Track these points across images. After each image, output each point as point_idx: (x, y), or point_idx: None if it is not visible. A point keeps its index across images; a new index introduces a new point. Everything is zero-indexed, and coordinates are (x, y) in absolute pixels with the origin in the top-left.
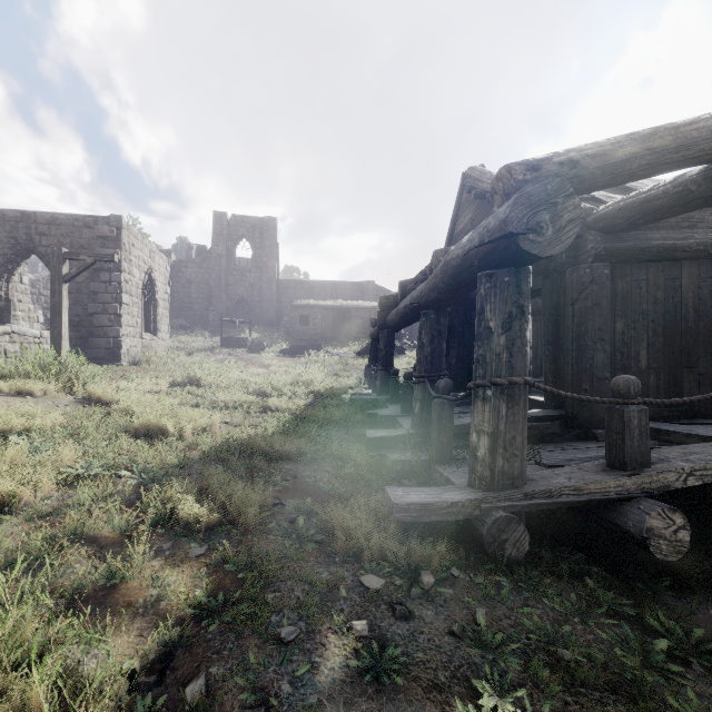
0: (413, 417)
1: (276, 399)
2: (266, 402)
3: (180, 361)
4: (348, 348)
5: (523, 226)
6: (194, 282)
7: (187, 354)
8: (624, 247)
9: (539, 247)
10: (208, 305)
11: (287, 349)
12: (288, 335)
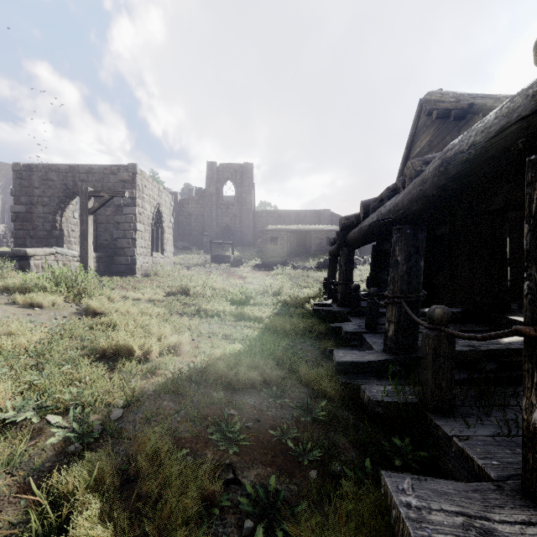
0: (386, 340)
1: (248, 309)
2: (240, 311)
3: (180, 273)
4: (309, 263)
5: None
6: (193, 214)
7: (186, 268)
8: None
9: None
10: (203, 231)
11: (260, 264)
12: (261, 253)
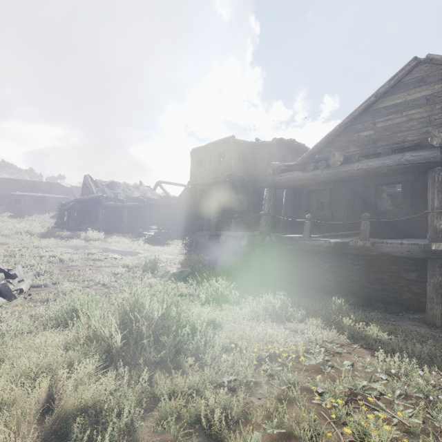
0: (66, 226)
1: None
2: None
3: None
4: (46, 215)
5: (73, 206)
6: None
7: None
8: (99, 203)
9: (74, 208)
10: None
11: (13, 215)
12: (8, 208)
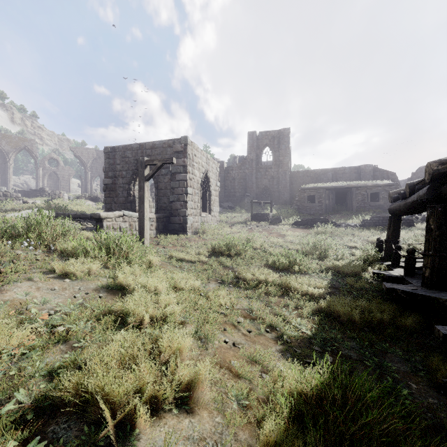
0: None
1: (295, 281)
2: (284, 282)
3: (224, 231)
4: (351, 221)
5: None
6: (236, 178)
7: (230, 225)
8: None
9: None
10: (245, 193)
11: (298, 222)
12: (298, 211)
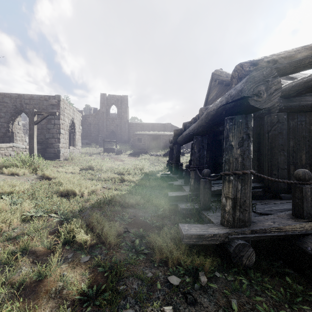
0: (190, 186)
1: (127, 176)
2: (122, 177)
3: (86, 158)
4: (159, 153)
5: (251, 93)
6: (92, 124)
7: (89, 155)
8: (294, 105)
9: (259, 103)
10: (98, 134)
11: (132, 153)
12: (133, 147)
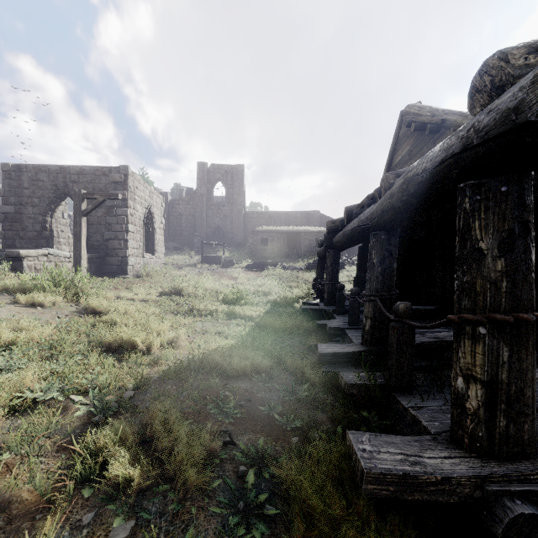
0: (363, 334)
1: (239, 308)
2: (231, 310)
3: (171, 274)
4: (299, 264)
5: None
6: (183, 215)
7: (177, 269)
8: None
9: None
10: (194, 232)
11: (251, 265)
12: (252, 254)
